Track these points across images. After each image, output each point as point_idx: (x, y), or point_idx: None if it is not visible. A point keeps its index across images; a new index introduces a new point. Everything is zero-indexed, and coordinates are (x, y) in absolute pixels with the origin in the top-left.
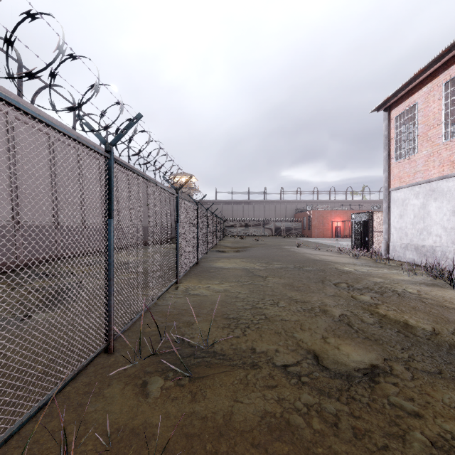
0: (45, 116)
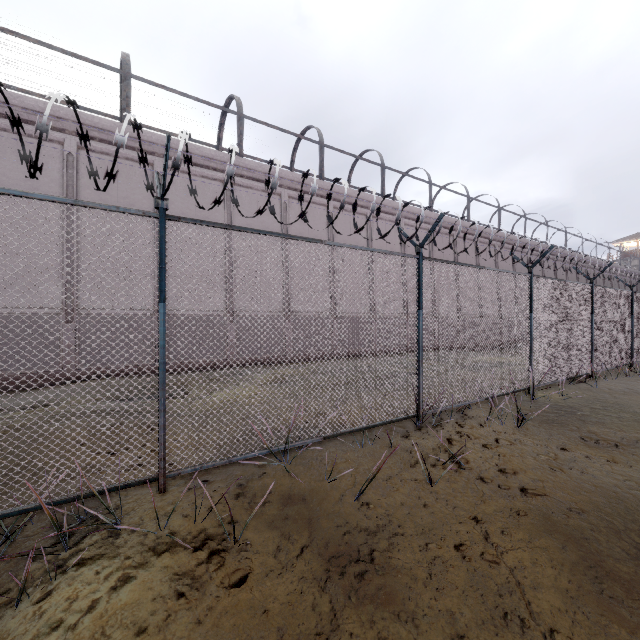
0: (511, 237)
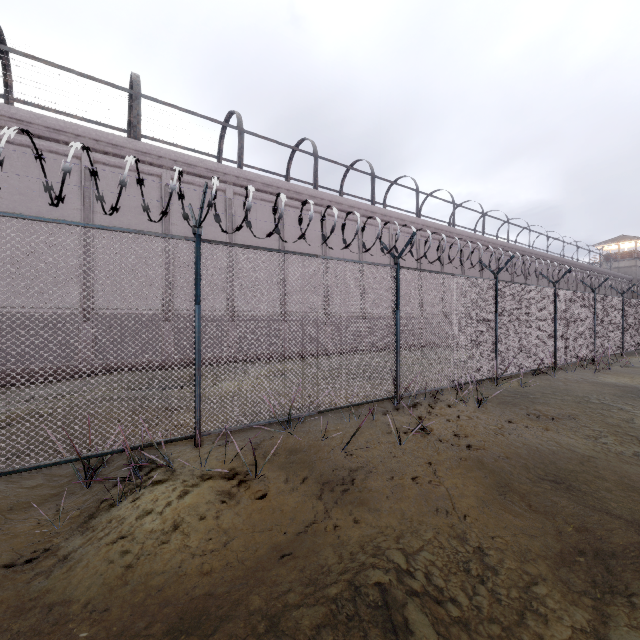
0: (495, 241)
